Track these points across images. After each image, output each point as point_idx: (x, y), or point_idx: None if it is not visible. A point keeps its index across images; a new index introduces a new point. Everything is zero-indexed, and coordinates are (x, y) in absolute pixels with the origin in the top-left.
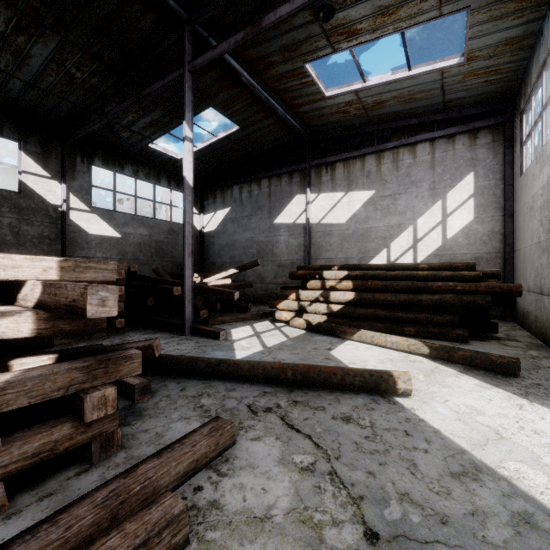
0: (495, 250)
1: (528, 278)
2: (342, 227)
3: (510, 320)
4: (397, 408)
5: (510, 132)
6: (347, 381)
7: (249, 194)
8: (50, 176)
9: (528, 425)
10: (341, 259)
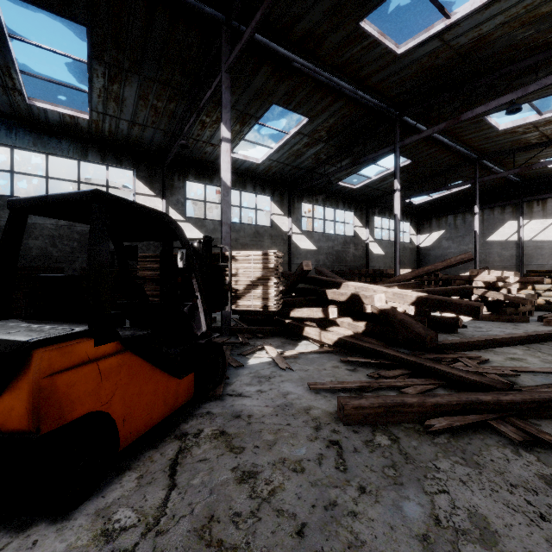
0: None
1: None
2: None
3: None
4: None
5: None
6: None
7: (463, 221)
8: (362, 226)
9: None
10: (551, 265)
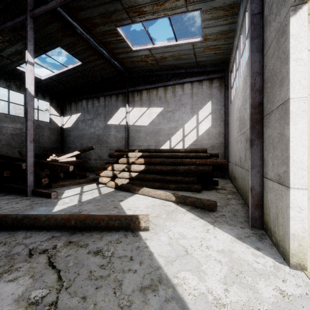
0: (221, 142)
1: (232, 157)
2: (146, 127)
3: (227, 178)
4: (136, 239)
5: (227, 82)
6: (110, 224)
7: (92, 105)
8: None
9: (205, 243)
10: (145, 146)
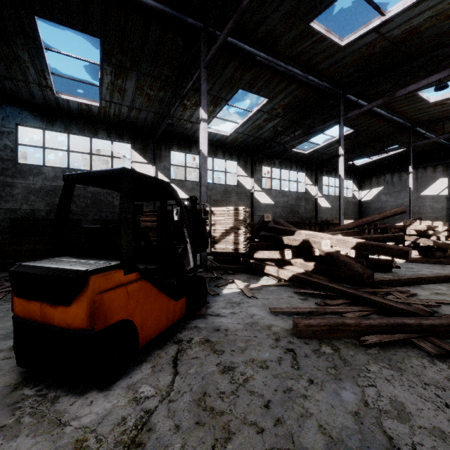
0: None
1: None
2: None
3: None
4: None
5: None
6: None
7: (399, 179)
8: (312, 184)
9: None
10: None
